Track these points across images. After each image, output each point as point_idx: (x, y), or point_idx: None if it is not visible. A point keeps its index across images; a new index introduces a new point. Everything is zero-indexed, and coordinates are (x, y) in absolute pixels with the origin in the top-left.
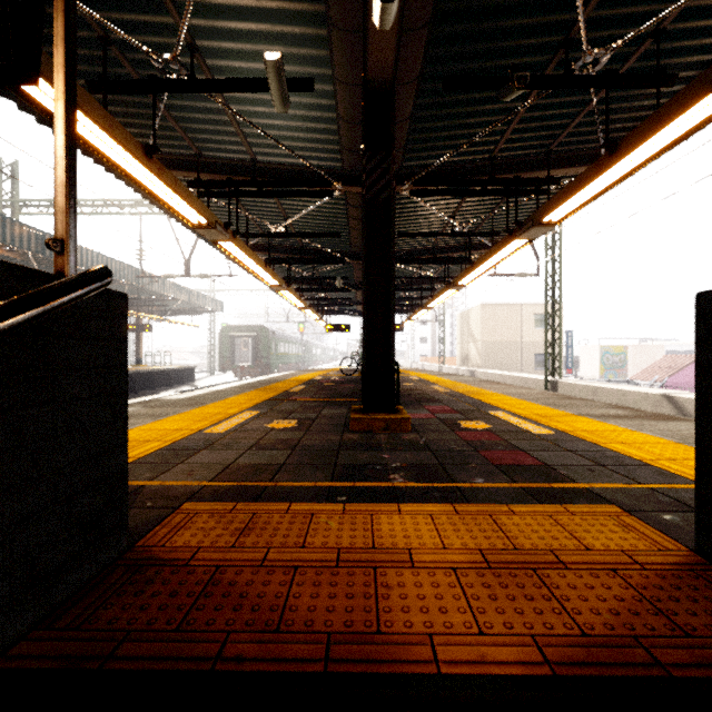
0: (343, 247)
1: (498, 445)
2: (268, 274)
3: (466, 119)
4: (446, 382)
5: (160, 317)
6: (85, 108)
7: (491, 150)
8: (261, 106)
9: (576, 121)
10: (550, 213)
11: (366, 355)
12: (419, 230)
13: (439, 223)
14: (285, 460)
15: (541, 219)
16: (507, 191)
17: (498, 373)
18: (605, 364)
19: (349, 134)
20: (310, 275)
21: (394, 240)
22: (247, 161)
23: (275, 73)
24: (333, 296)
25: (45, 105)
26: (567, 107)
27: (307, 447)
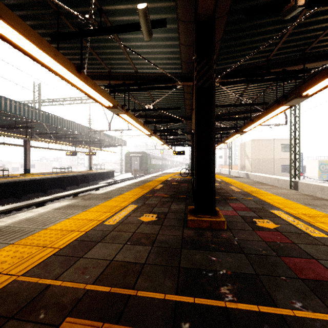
0: (181, 114)
1: (292, 250)
2: (145, 129)
3: (254, 37)
4: (236, 183)
5: (99, 149)
6: (39, 45)
7: (267, 55)
8: (139, 41)
9: (326, 32)
10: (309, 88)
11: (197, 179)
12: (222, 104)
13: (233, 99)
14: (146, 258)
15: (302, 93)
16: (277, 79)
17: (262, 175)
18: (321, 170)
19: (186, 52)
20: (165, 128)
21: (214, 110)
22: (133, 73)
23: (143, 16)
24: (176, 137)
25: (19, 45)
26: (321, 23)
27: (161, 243)
